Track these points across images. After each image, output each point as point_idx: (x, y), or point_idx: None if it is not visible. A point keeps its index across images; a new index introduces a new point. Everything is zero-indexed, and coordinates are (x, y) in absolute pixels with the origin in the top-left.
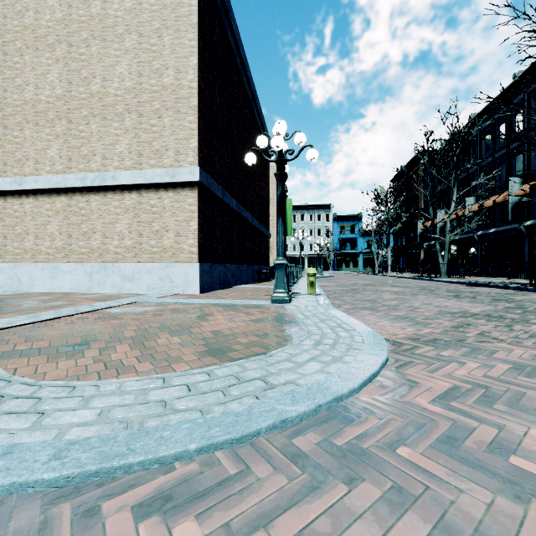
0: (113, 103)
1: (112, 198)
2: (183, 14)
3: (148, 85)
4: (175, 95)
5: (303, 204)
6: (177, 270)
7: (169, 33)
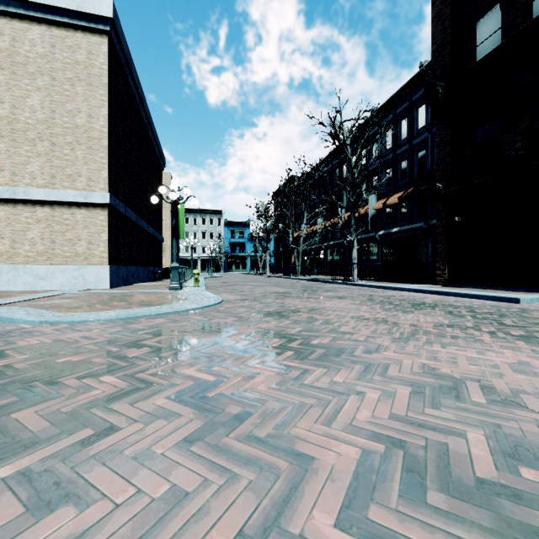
0: (24, 129)
1: (23, 209)
2: (95, 74)
3: (61, 121)
4: (87, 135)
5: (196, 208)
6: (90, 270)
7: (82, 84)
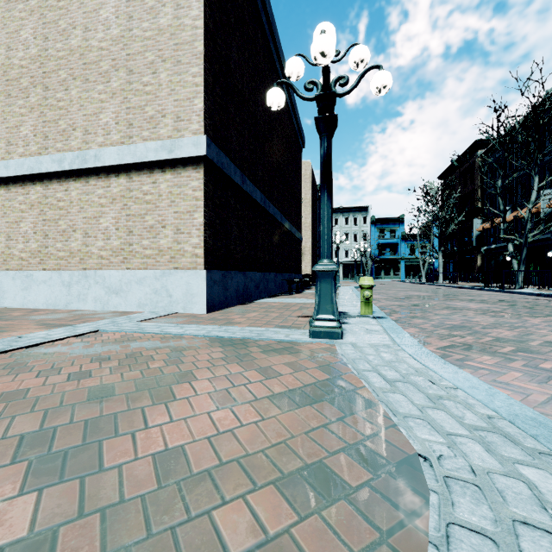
0: (97, 59)
1: (96, 184)
2: None
3: (140, 30)
4: (174, 40)
5: (337, 207)
6: (177, 279)
7: None
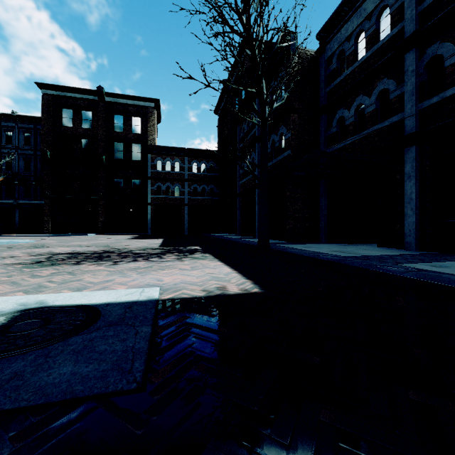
0: None
1: None
2: None
3: None
4: None
5: None
6: None
7: None
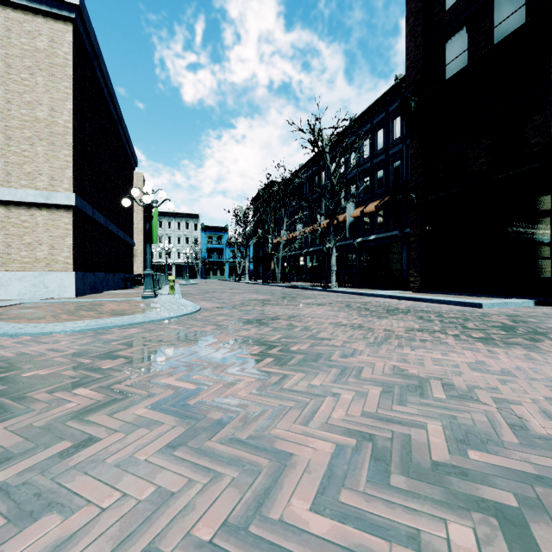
0: None
1: None
2: (58, 64)
3: (18, 113)
4: (49, 129)
5: (171, 211)
6: (53, 277)
7: (43, 74)
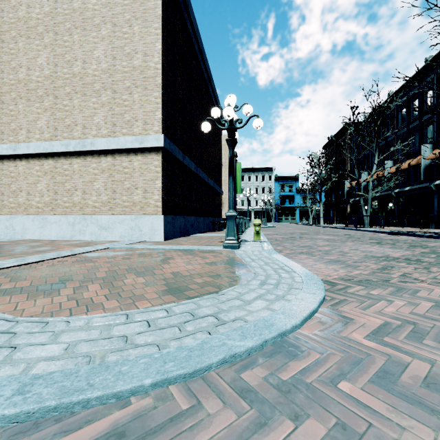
0: (92, 82)
1: (91, 161)
2: (150, 7)
3: (121, 66)
4: (143, 75)
5: (250, 167)
6: (145, 221)
7: (138, 23)
